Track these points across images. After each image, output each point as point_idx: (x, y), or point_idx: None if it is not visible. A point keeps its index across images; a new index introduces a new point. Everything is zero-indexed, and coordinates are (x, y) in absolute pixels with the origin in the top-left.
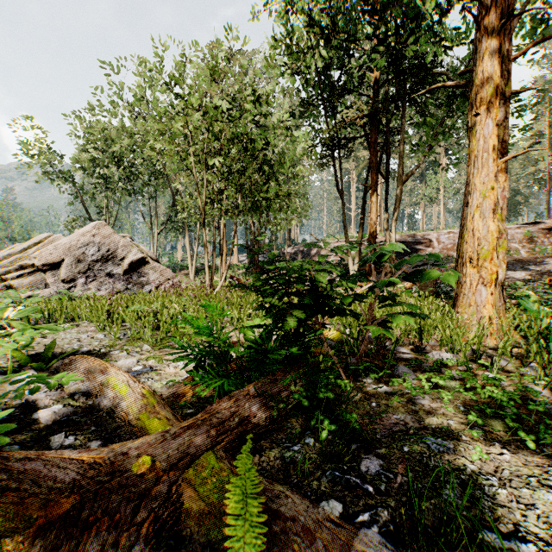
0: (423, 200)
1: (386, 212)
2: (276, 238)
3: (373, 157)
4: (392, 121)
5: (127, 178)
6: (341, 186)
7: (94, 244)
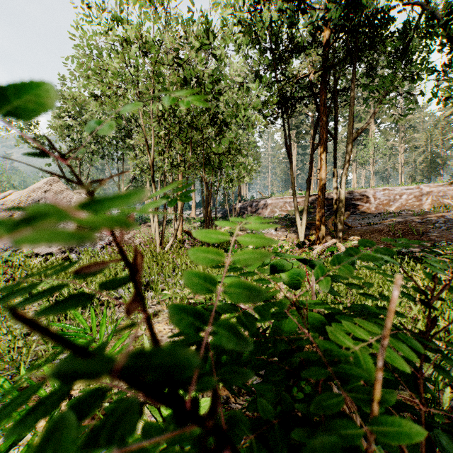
0: (355, 162)
1: (335, 169)
2: (228, 195)
3: (322, 115)
4: (337, 84)
5: (96, 141)
6: (290, 146)
7: (45, 200)
